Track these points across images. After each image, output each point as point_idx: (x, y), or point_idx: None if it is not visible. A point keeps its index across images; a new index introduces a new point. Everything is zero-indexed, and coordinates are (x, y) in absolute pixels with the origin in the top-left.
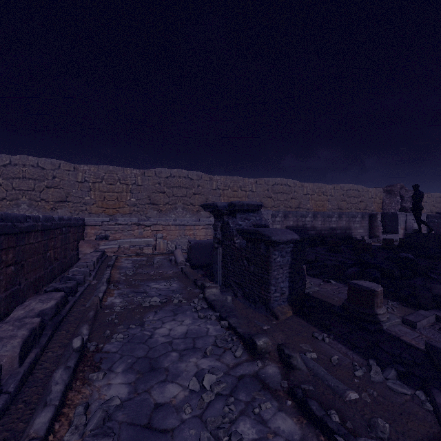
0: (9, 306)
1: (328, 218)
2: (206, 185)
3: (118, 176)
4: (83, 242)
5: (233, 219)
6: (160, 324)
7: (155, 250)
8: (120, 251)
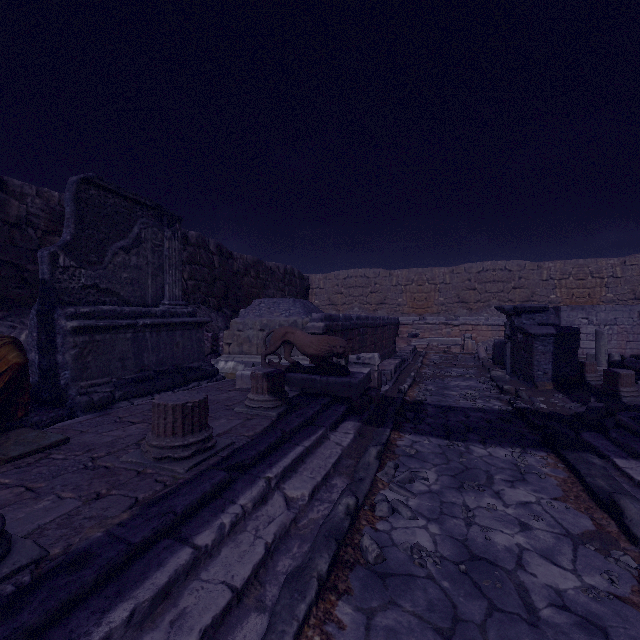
0: None
1: None
2: (531, 275)
3: (427, 277)
4: (398, 339)
5: (518, 319)
6: (454, 381)
7: (463, 350)
8: (428, 348)
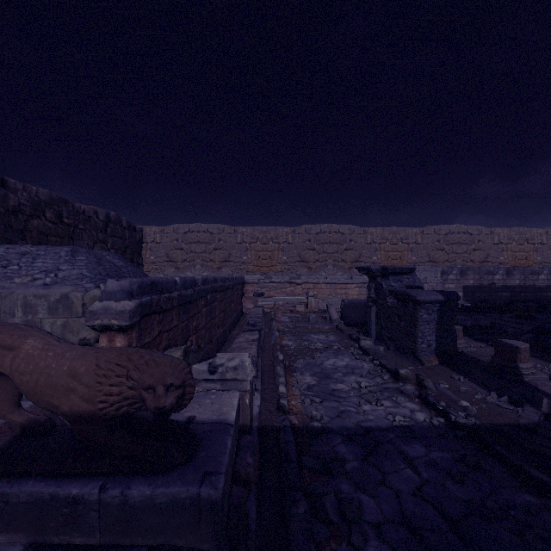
0: (223, 339)
1: (531, 275)
2: (359, 239)
3: (271, 236)
4: (245, 298)
5: (386, 281)
6: (326, 359)
7: (306, 308)
8: (275, 308)
